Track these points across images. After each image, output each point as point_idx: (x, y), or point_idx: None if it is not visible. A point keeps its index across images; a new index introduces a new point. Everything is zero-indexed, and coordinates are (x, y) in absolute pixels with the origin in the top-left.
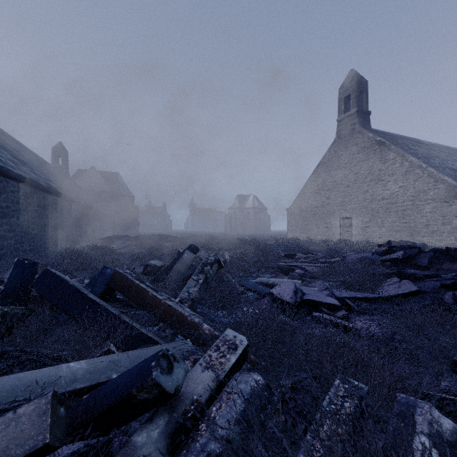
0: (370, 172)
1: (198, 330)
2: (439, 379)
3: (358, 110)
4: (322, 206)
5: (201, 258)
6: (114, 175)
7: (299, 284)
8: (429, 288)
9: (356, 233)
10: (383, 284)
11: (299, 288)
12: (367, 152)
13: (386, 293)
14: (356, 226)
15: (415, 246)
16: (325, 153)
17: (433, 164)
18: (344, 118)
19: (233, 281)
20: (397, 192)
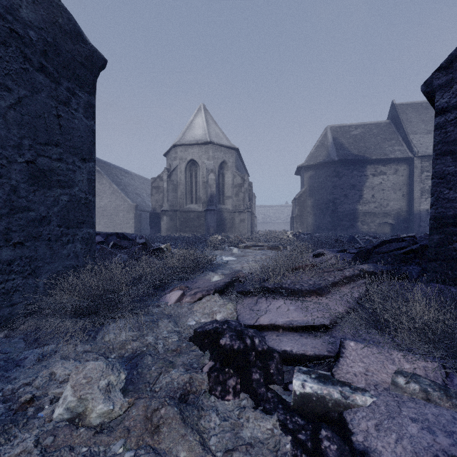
0: None
1: None
2: None
3: None
4: None
5: None
6: None
7: None
8: None
9: None
10: None
11: None
12: None
13: None
14: None
15: None
16: None
17: (128, 190)
18: None
19: None
20: (107, 204)
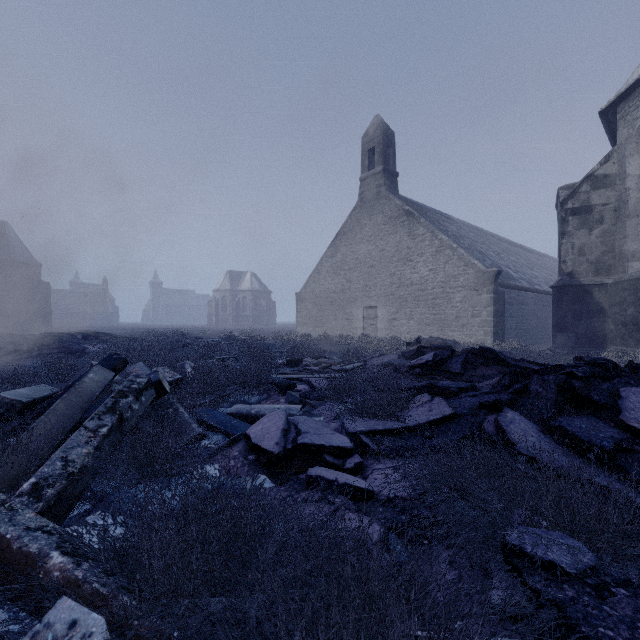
0: (398, 249)
1: (36, 573)
2: (490, 587)
3: (384, 168)
4: (341, 291)
5: None
6: None
7: (298, 412)
8: (466, 408)
9: (382, 327)
10: (410, 405)
11: (294, 421)
12: (394, 224)
13: (415, 421)
14: (382, 318)
15: (447, 346)
16: (346, 220)
17: (463, 245)
18: (368, 176)
19: (186, 417)
20: (427, 276)
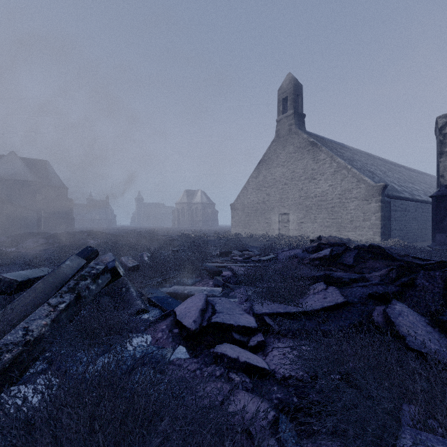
0: (305, 171)
1: None
2: None
3: (294, 112)
4: (263, 202)
5: (104, 263)
6: (42, 163)
7: (219, 293)
8: (356, 297)
9: (293, 228)
10: (308, 292)
11: (213, 302)
12: (302, 152)
13: (311, 306)
14: (293, 222)
15: (341, 243)
16: (266, 151)
17: (356, 166)
18: (282, 118)
19: (134, 295)
20: (327, 190)
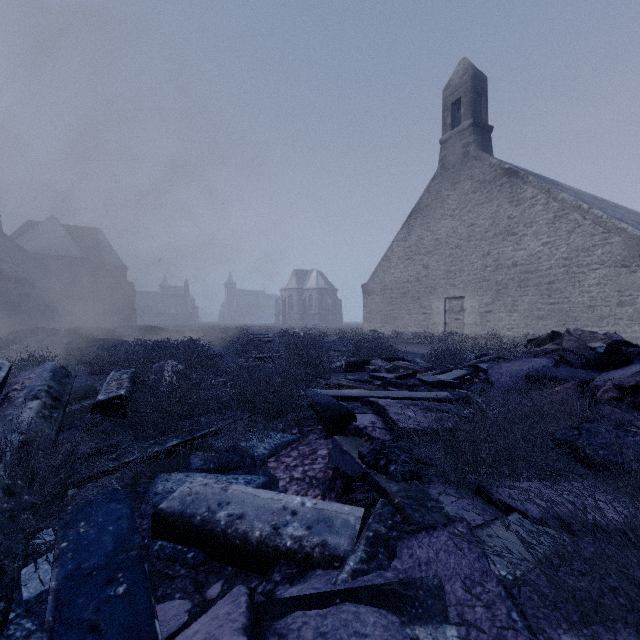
0: (494, 221)
1: None
2: None
3: (473, 122)
4: (417, 280)
5: (11, 391)
6: (92, 232)
7: (352, 541)
8: None
9: (471, 322)
10: None
11: None
12: (489, 189)
13: None
14: (471, 311)
15: None
16: (422, 194)
17: None
18: (452, 136)
19: None
20: (539, 253)
